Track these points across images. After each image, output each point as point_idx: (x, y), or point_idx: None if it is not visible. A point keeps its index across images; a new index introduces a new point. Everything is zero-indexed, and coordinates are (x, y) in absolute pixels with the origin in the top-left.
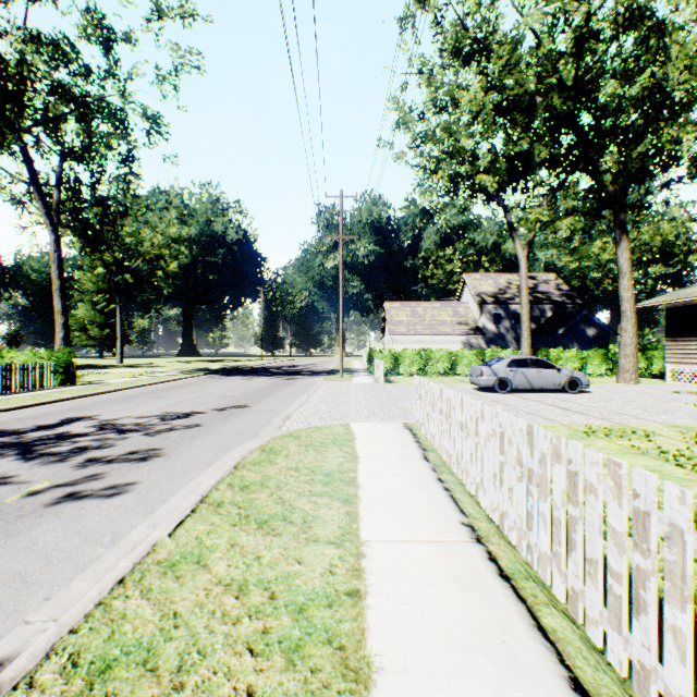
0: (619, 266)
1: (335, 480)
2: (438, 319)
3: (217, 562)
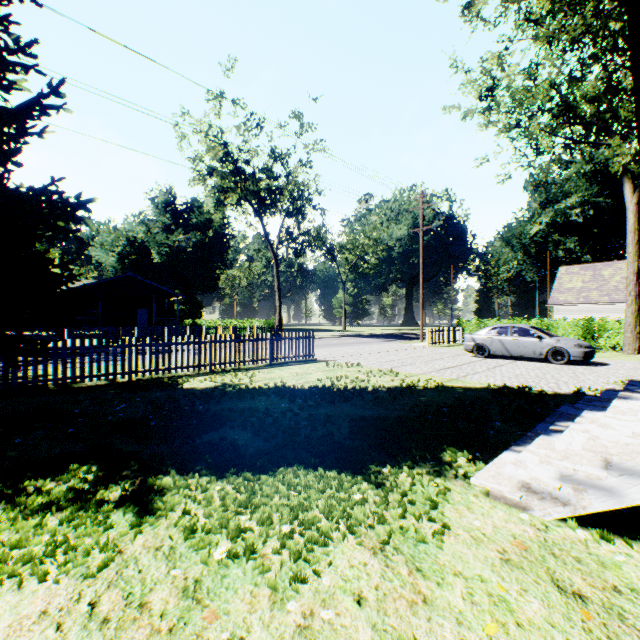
0: None
1: None
2: None
3: None
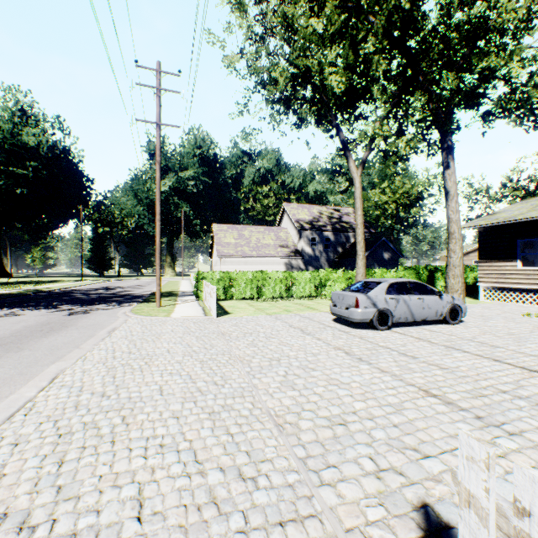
0: (447, 188)
1: None
2: (263, 242)
3: None
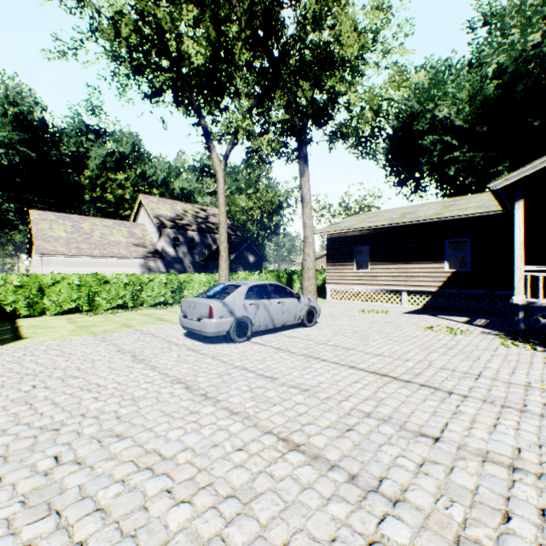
0: (303, 195)
1: None
2: (111, 239)
3: None
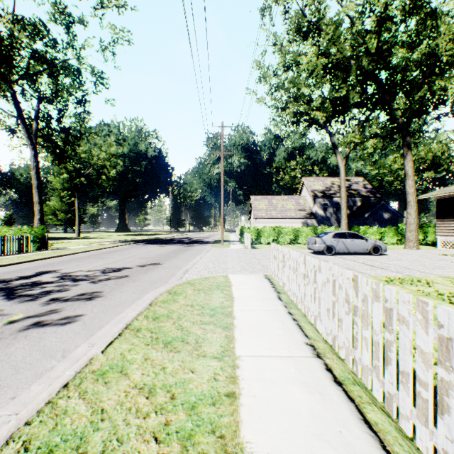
0: (405, 171)
1: (218, 313)
2: (286, 207)
3: (134, 371)
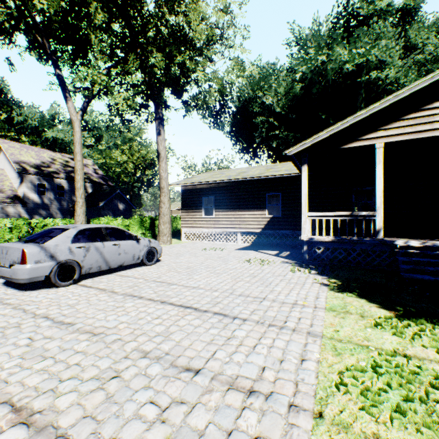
0: (160, 151)
1: None
2: None
3: None
